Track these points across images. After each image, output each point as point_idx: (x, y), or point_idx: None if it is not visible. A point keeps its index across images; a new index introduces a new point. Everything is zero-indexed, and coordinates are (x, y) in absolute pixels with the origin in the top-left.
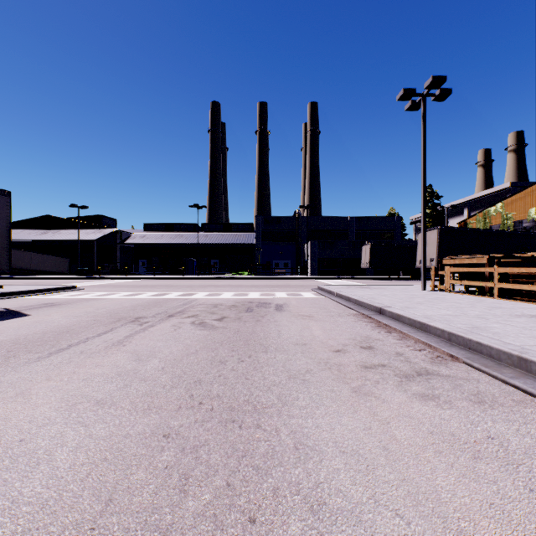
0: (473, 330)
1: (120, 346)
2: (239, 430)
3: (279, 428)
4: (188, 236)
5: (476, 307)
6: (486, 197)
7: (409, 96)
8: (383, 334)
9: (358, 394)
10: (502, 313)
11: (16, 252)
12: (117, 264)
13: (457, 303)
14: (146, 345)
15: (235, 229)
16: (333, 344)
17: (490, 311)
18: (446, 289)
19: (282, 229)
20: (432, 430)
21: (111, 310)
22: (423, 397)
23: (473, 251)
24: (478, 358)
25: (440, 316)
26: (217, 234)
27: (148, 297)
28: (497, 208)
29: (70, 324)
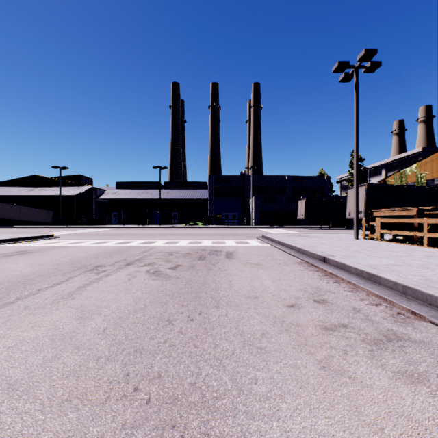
0: (428, 283)
1: (68, 299)
2: None
3: None
4: (152, 192)
5: (413, 256)
6: (400, 160)
7: (343, 68)
8: (333, 285)
9: (327, 373)
10: None
11: (7, 206)
12: (93, 215)
13: (393, 252)
14: (96, 298)
15: (192, 186)
16: (285, 297)
17: (429, 260)
18: (377, 238)
19: (231, 186)
20: None
21: (76, 258)
22: (408, 377)
23: (396, 205)
24: None
25: (385, 265)
26: (176, 190)
27: (113, 245)
28: (412, 168)
29: (31, 273)
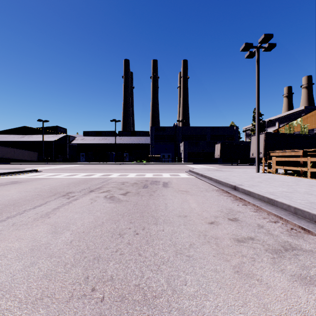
0: (313, 205)
1: (45, 218)
2: None
3: None
4: (109, 139)
5: (300, 185)
6: (289, 115)
7: (248, 48)
8: (242, 207)
9: (240, 276)
10: None
11: (5, 148)
12: (67, 155)
13: (285, 182)
14: (66, 217)
15: (138, 134)
16: (207, 216)
17: (312, 188)
18: (273, 172)
19: (166, 134)
20: None
21: (53, 186)
22: (302, 280)
23: (286, 147)
24: None
25: (280, 192)
26: (127, 137)
27: (81, 177)
28: (298, 121)
29: (19, 198)
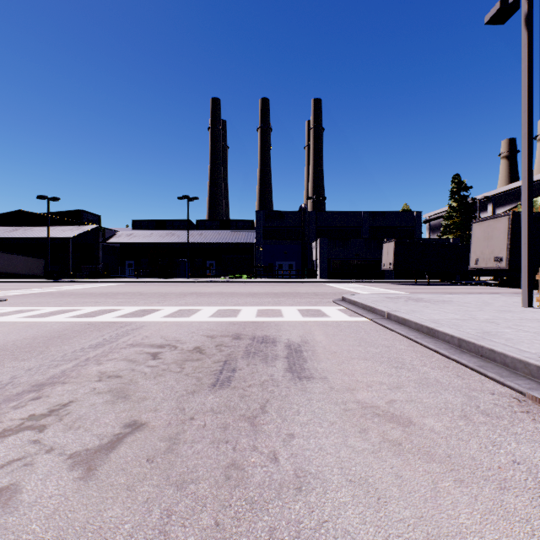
0: None
1: None
2: None
3: None
4: (180, 234)
5: None
6: (514, 190)
7: None
8: None
9: None
10: None
11: None
12: (99, 265)
13: None
14: None
15: (234, 226)
16: None
17: None
18: None
19: (286, 225)
20: None
21: None
22: None
23: None
24: None
25: None
26: (213, 232)
27: (65, 320)
28: None
29: None
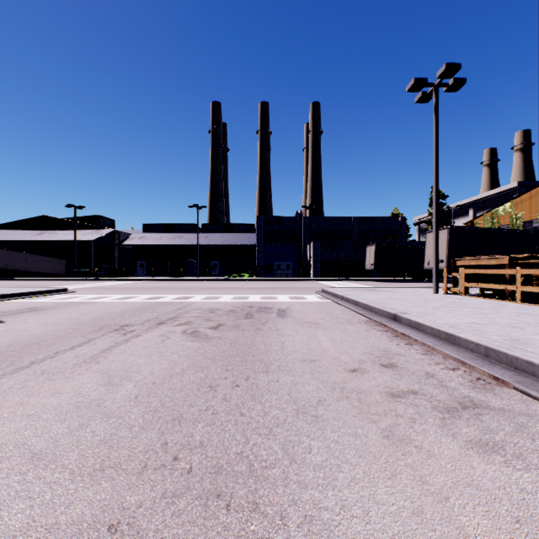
0: (514, 344)
1: (92, 363)
2: (226, 516)
3: (286, 510)
4: (187, 237)
5: (502, 314)
6: (492, 197)
7: (420, 86)
8: (404, 347)
9: (391, 442)
10: (536, 321)
11: (10, 253)
12: (115, 265)
13: (479, 308)
14: (124, 362)
15: (236, 229)
16: (347, 361)
17: (520, 318)
18: (461, 292)
19: (284, 229)
20: (517, 514)
21: (97, 316)
22: (481, 447)
23: (485, 252)
24: (532, 382)
25: (467, 324)
26: (217, 234)
27: (141, 301)
28: (506, 207)
29: (45, 333)
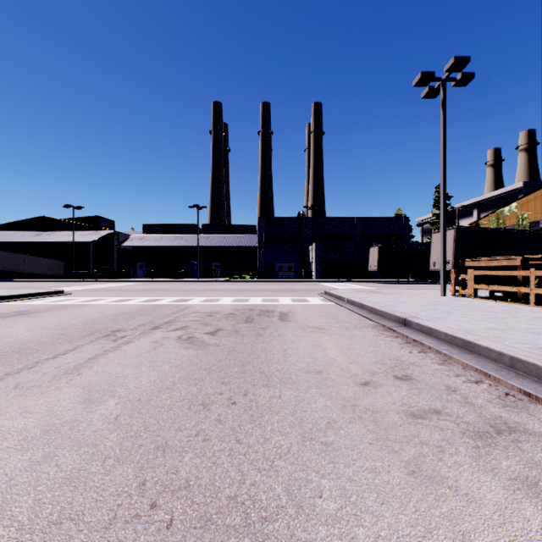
0: None
1: (73, 375)
2: None
3: None
4: (188, 238)
5: (518, 318)
6: (496, 197)
7: (427, 81)
8: (418, 355)
9: (419, 481)
10: None
11: (8, 254)
12: (115, 267)
13: (492, 312)
14: (109, 373)
15: (237, 230)
16: (357, 372)
17: (539, 323)
18: (470, 294)
19: (286, 230)
20: None
21: (89, 320)
22: (531, 488)
23: (492, 253)
24: None
25: (484, 330)
26: (218, 235)
27: (138, 304)
28: (512, 208)
29: (29, 340)
